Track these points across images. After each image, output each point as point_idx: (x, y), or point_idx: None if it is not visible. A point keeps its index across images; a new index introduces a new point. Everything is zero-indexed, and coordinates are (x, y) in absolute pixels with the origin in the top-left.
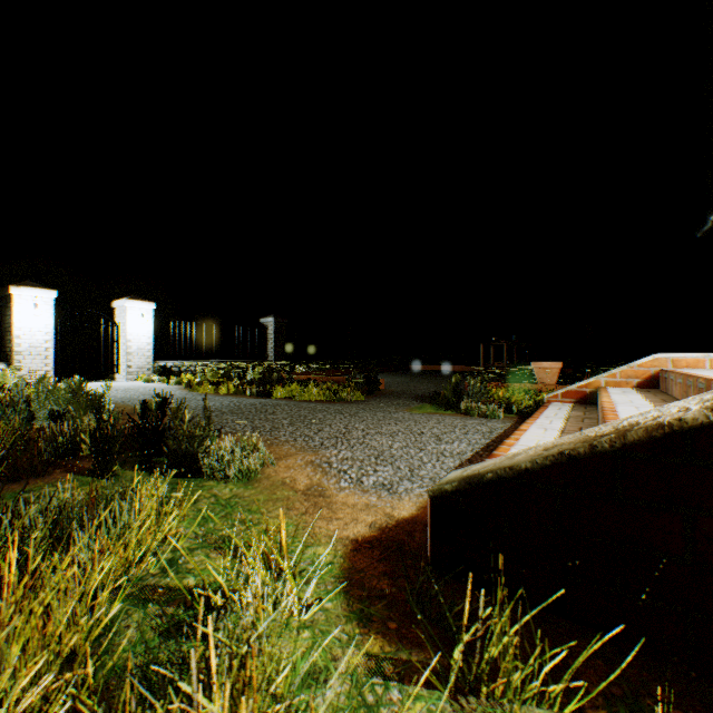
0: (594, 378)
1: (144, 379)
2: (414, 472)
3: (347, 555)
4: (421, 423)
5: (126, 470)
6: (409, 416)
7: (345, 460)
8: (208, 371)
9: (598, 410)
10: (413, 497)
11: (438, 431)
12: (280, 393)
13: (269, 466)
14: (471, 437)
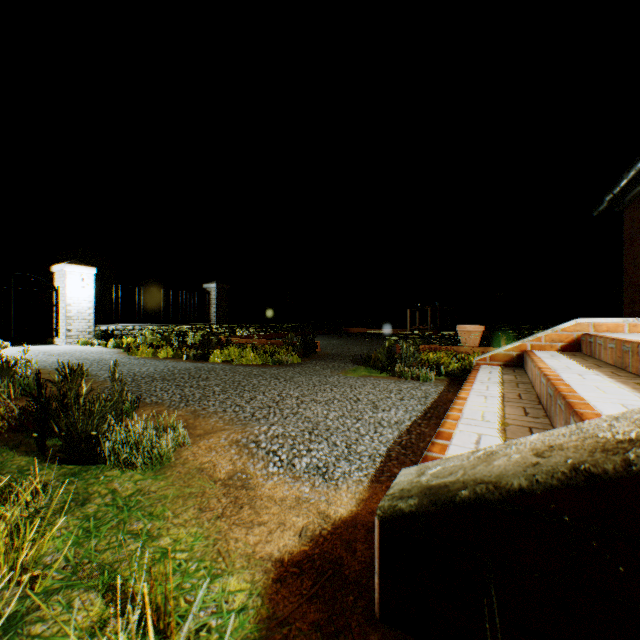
0: (520, 341)
1: (82, 343)
2: (352, 449)
3: (266, 591)
4: (357, 389)
5: (15, 456)
6: (344, 380)
7: (276, 438)
8: (149, 335)
9: (536, 376)
10: (352, 485)
11: (374, 397)
12: (218, 357)
13: (187, 447)
14: (408, 403)
